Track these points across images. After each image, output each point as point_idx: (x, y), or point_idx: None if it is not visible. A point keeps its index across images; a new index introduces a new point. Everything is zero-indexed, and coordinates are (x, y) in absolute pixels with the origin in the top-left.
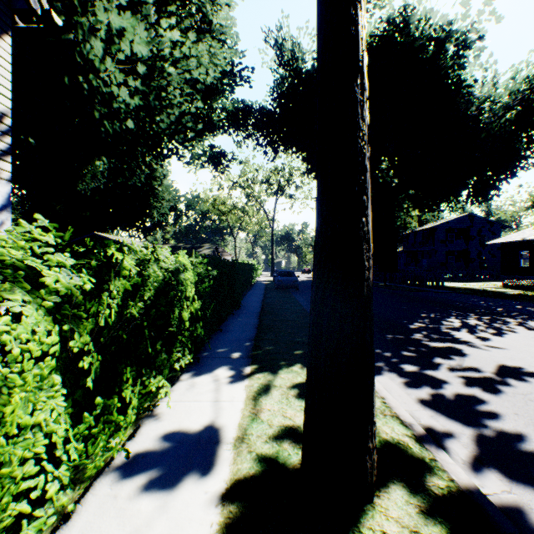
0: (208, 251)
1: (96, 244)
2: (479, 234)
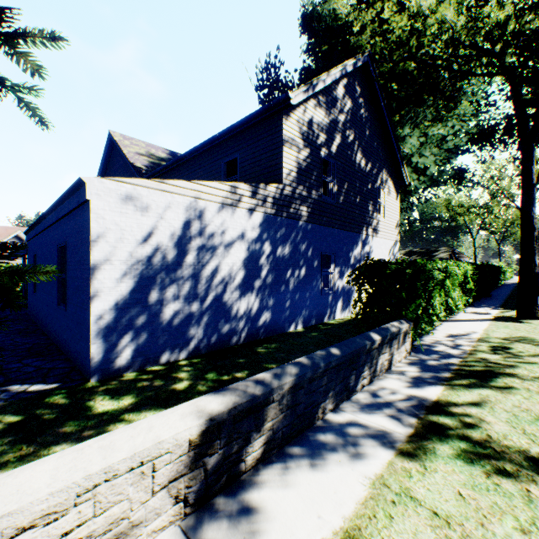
0: (444, 255)
1: (458, 264)
2: None
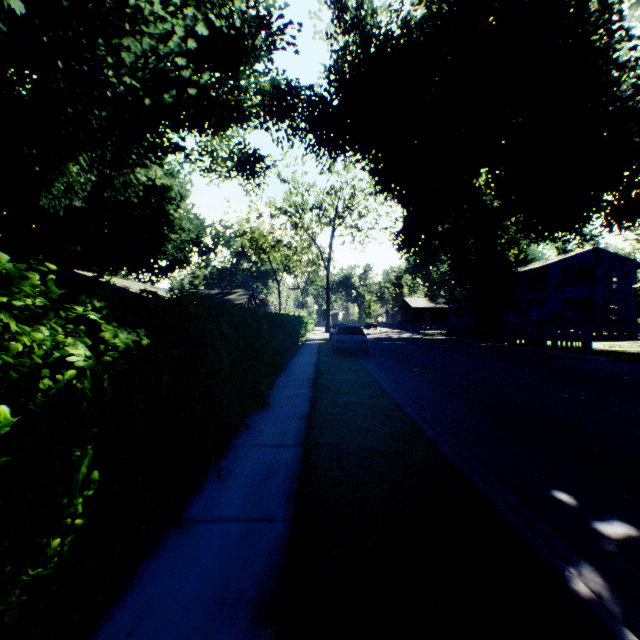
0: (240, 299)
1: None
2: (607, 276)
